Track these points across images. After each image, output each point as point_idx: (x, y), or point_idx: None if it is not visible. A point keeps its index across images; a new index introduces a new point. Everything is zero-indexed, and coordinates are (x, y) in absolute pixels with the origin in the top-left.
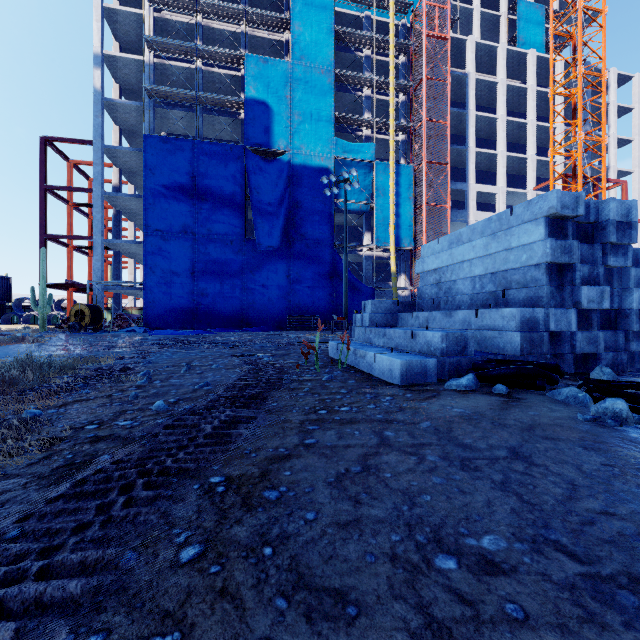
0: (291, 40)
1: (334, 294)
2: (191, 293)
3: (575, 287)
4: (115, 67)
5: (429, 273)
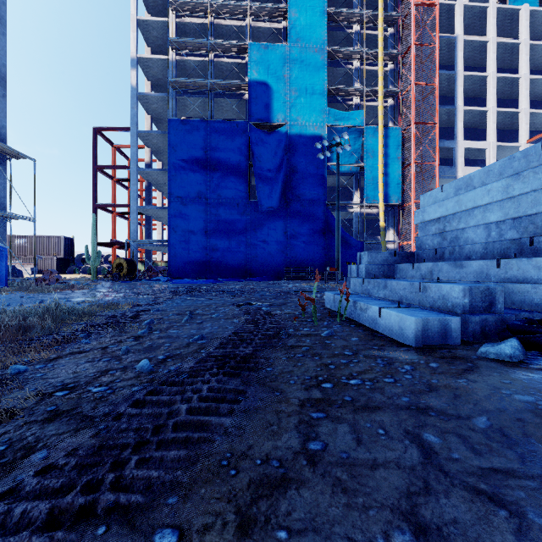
0: (288, 26)
1: (326, 248)
2: (205, 248)
3: None
4: (147, 67)
5: (430, 223)
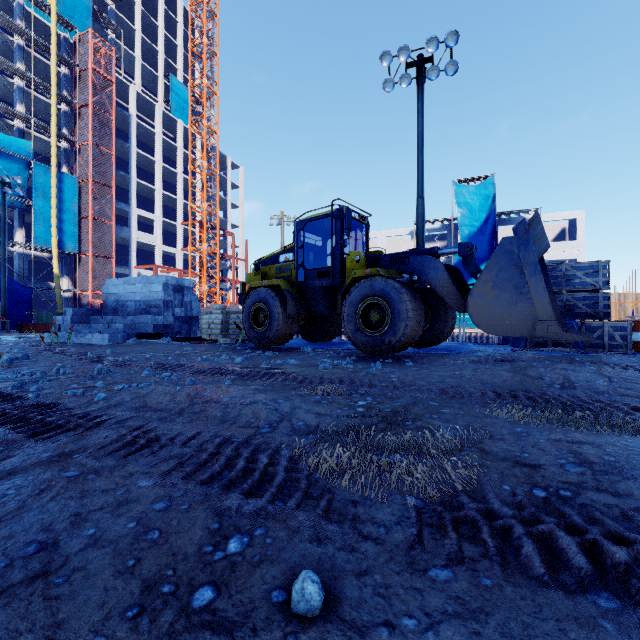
0: None
1: None
2: None
3: (173, 308)
4: None
5: (112, 295)
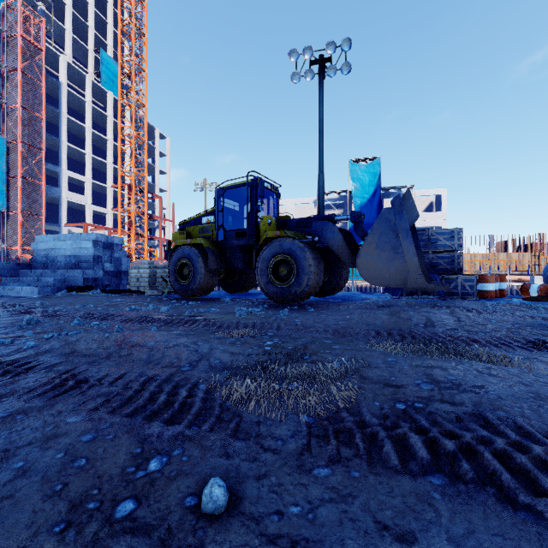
0: None
1: None
2: None
3: (103, 263)
4: None
5: (41, 250)
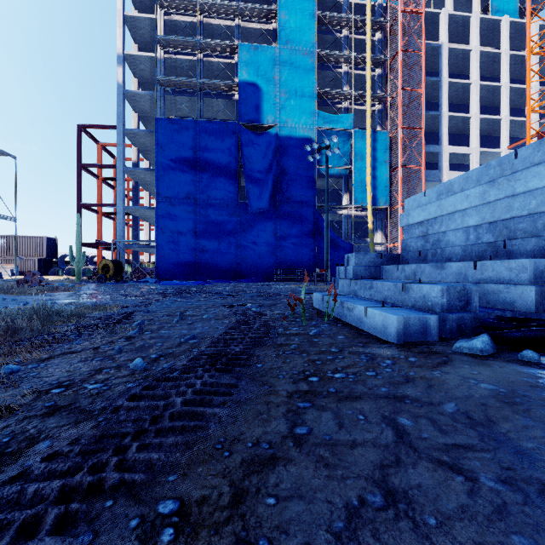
0: (278, 28)
1: (316, 249)
2: (194, 250)
3: None
4: (134, 64)
5: (414, 226)
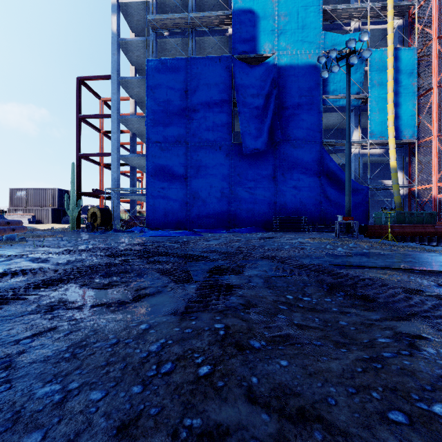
0: None
1: (322, 194)
2: (184, 196)
3: None
4: (129, 15)
5: None
